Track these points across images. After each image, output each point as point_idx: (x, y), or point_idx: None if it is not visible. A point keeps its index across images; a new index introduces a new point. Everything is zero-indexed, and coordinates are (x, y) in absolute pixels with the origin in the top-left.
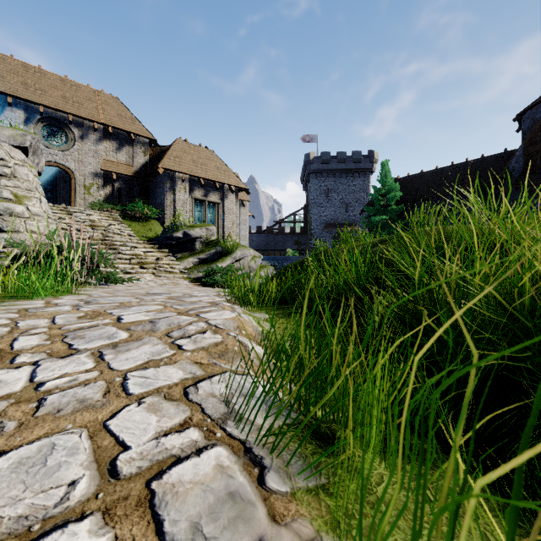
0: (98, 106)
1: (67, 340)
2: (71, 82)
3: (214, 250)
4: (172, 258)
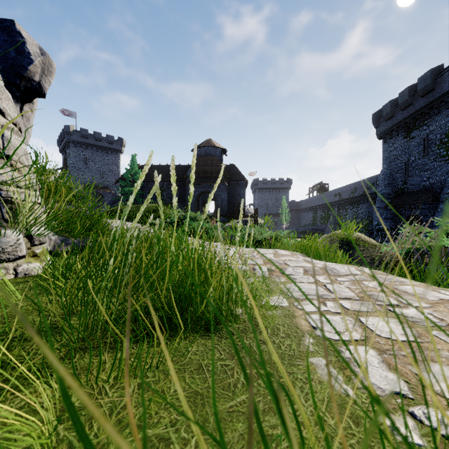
0: None
1: None
2: None
3: None
4: None
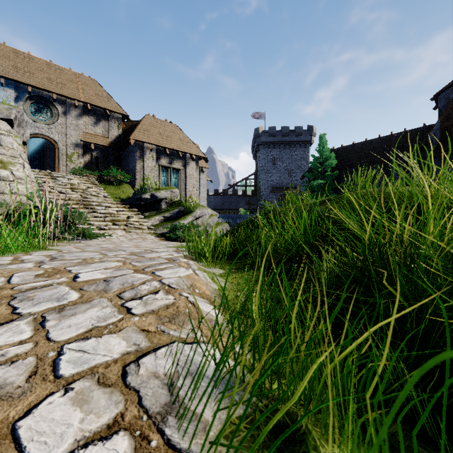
0: (78, 87)
1: (13, 302)
2: (55, 66)
3: (177, 209)
4: (141, 216)
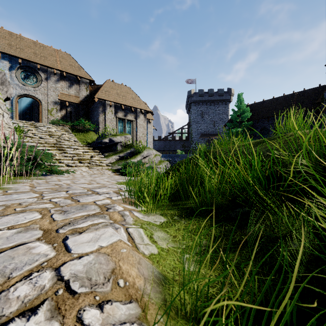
0: (57, 59)
1: None
2: (40, 44)
3: (129, 151)
4: (102, 156)
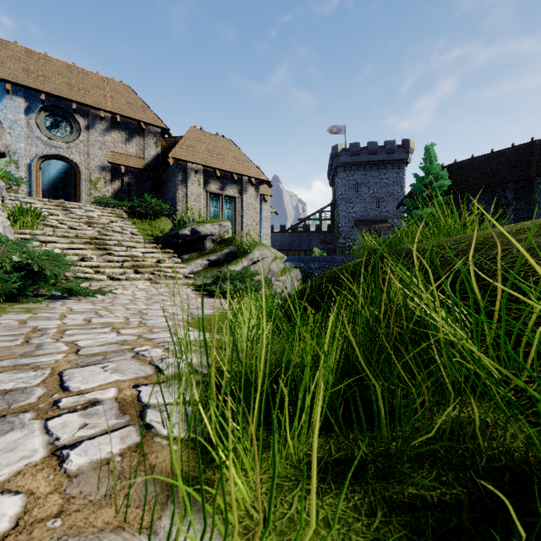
0: (106, 94)
1: None
2: (78, 69)
3: (227, 250)
4: (177, 259)
